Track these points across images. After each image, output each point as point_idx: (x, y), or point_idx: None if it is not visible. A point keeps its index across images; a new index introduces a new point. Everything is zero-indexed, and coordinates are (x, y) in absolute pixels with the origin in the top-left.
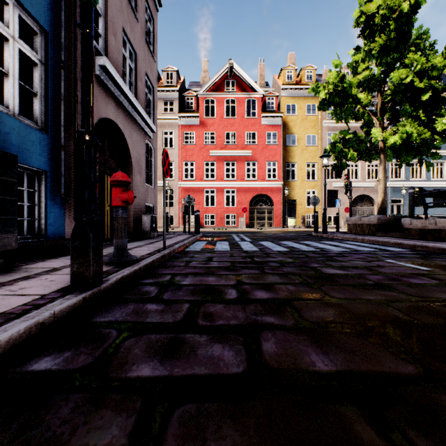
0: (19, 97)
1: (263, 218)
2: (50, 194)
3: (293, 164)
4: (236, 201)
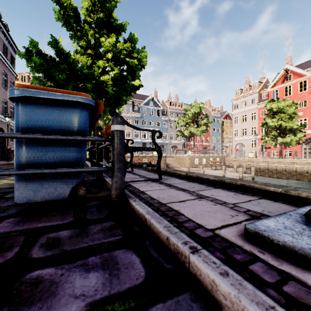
0: None
1: None
2: None
3: None
4: None
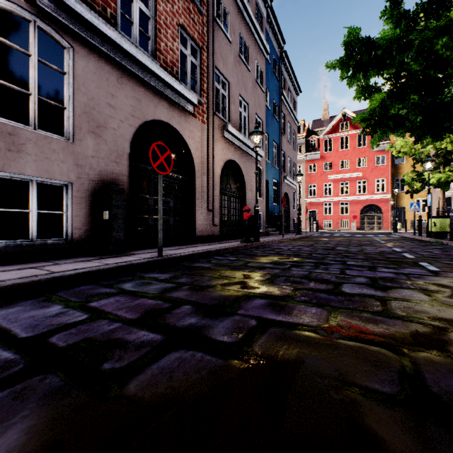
0: None
1: (373, 223)
2: None
3: None
4: (349, 211)
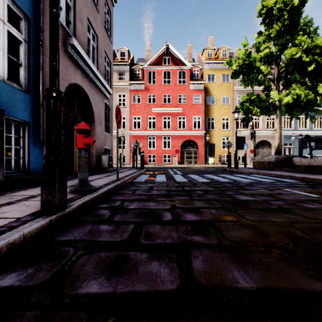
0: (9, 67)
1: (191, 157)
2: (32, 139)
3: (212, 118)
4: (171, 145)
